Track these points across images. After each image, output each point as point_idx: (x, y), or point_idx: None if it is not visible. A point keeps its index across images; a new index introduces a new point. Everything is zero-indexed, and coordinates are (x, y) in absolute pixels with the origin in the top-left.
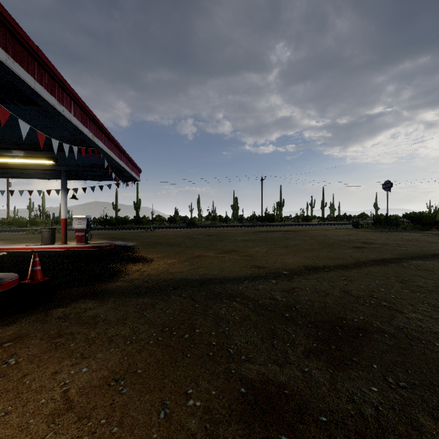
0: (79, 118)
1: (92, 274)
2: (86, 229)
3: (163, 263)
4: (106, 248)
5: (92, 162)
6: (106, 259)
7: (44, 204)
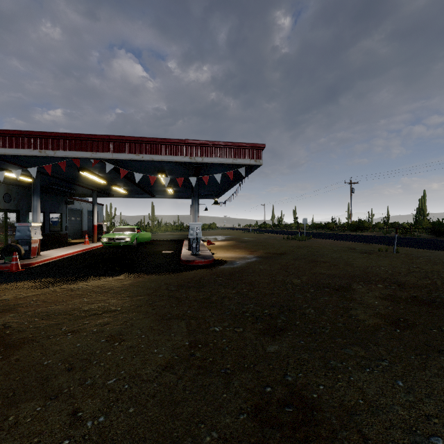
0: (14, 145)
1: (1, 278)
2: (192, 238)
3: (5, 294)
4: (185, 264)
5: (169, 163)
6: (90, 272)
7: (424, 205)
